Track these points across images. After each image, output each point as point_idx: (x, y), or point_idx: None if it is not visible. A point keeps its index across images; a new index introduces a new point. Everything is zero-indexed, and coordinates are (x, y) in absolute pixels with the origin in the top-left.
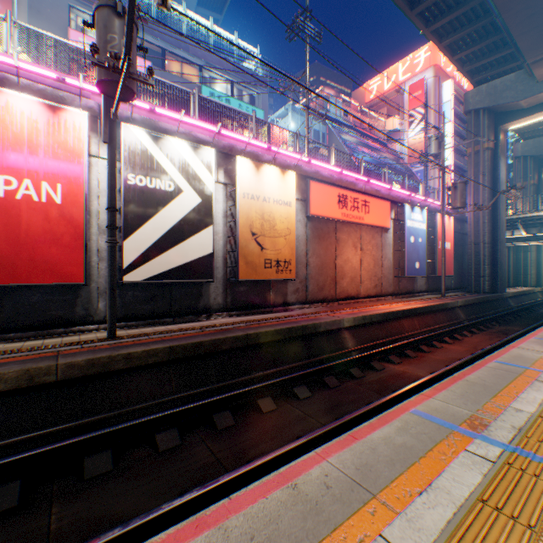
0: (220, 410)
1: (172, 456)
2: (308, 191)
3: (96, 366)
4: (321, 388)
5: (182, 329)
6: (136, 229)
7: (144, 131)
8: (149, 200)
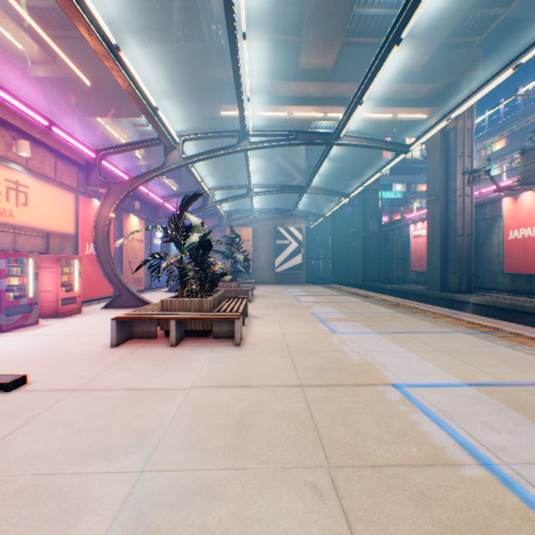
0: None
1: None
2: None
3: (510, 306)
4: None
5: None
6: None
7: None
8: None
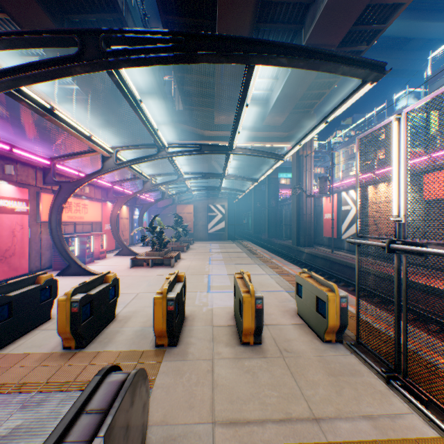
0: (310, 267)
1: (299, 266)
2: (420, 183)
3: (315, 254)
4: (323, 276)
5: (341, 255)
6: (343, 223)
7: (344, 192)
8: (345, 213)
